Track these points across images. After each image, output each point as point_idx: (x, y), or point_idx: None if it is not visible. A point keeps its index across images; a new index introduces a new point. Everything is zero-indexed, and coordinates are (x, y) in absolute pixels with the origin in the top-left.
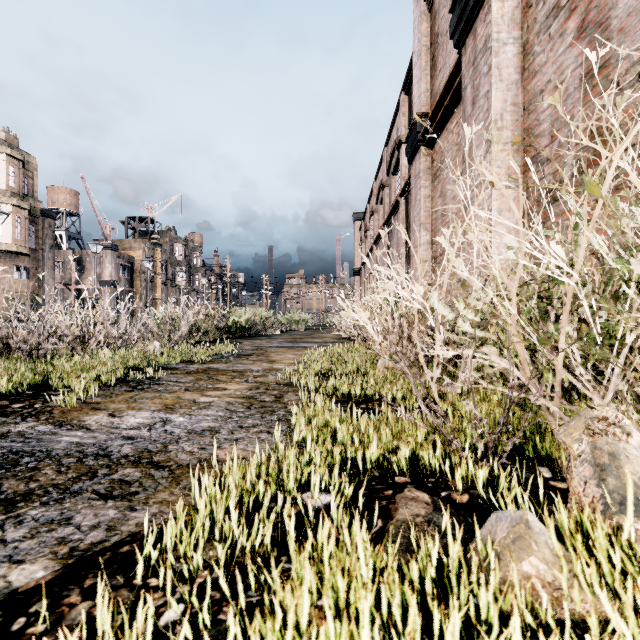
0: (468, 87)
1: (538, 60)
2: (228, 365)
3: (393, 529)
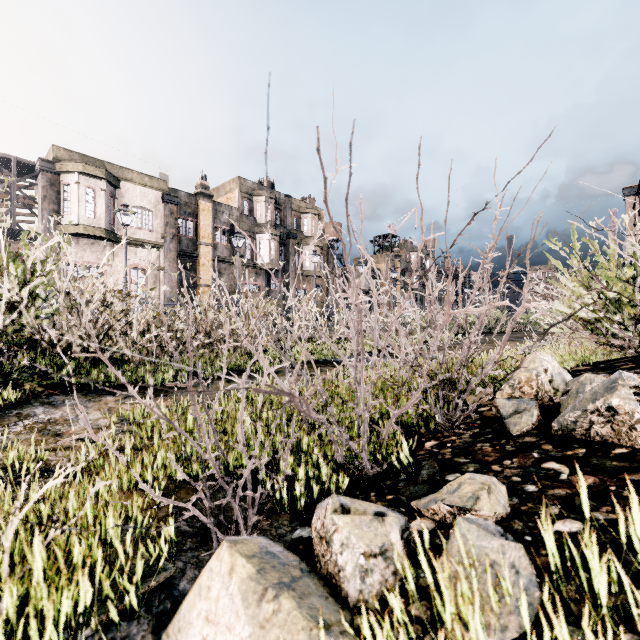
0: None
1: None
2: None
3: None
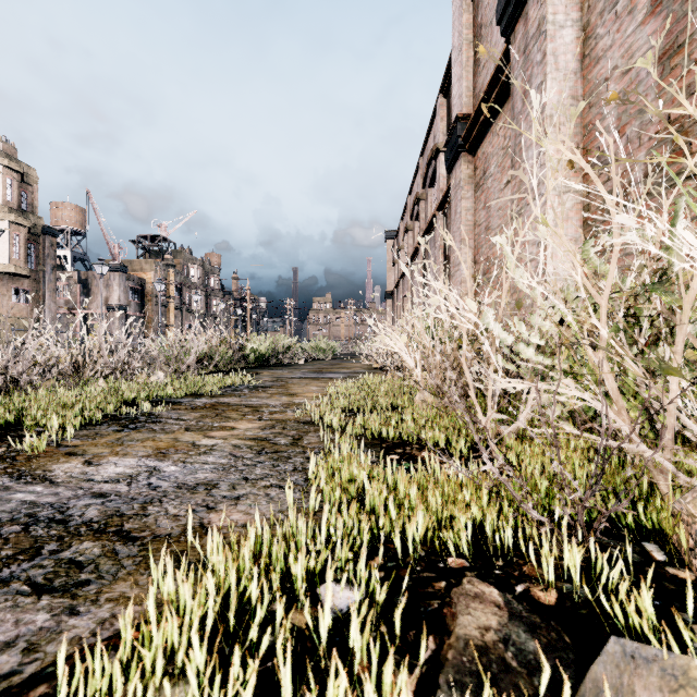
0: (518, 80)
1: (602, 44)
2: (241, 399)
3: (453, 656)
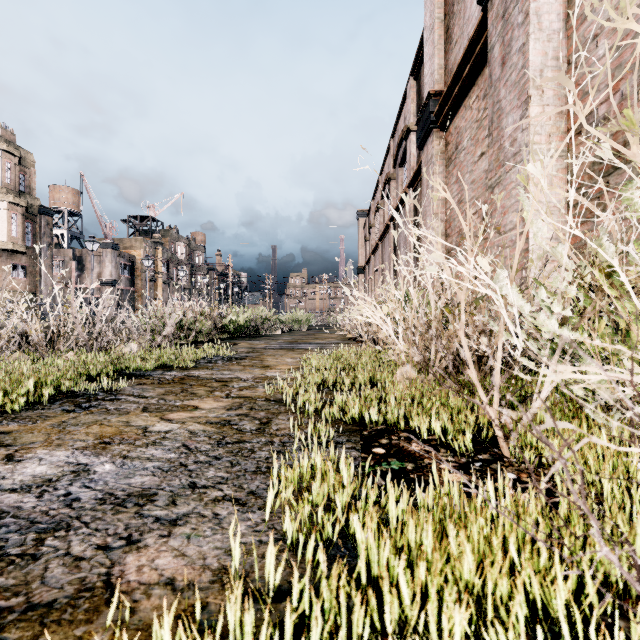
0: (496, 46)
1: None
2: (213, 372)
3: None
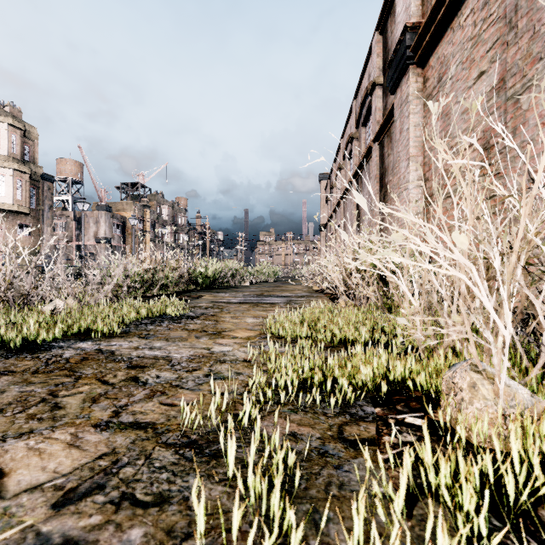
0: None
1: None
2: (141, 343)
3: None
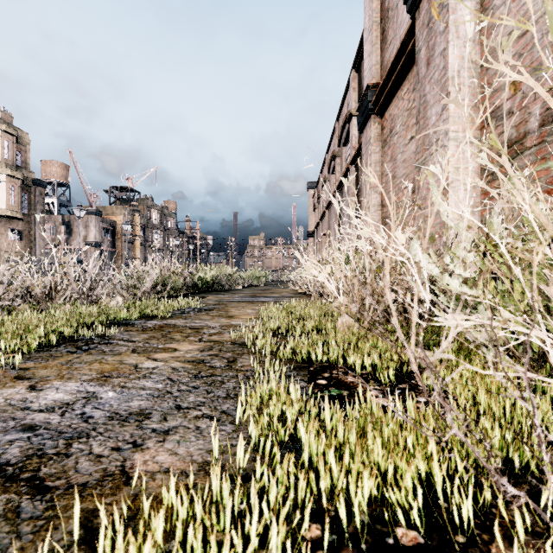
0: (422, 49)
1: (498, 13)
2: (186, 321)
3: None
